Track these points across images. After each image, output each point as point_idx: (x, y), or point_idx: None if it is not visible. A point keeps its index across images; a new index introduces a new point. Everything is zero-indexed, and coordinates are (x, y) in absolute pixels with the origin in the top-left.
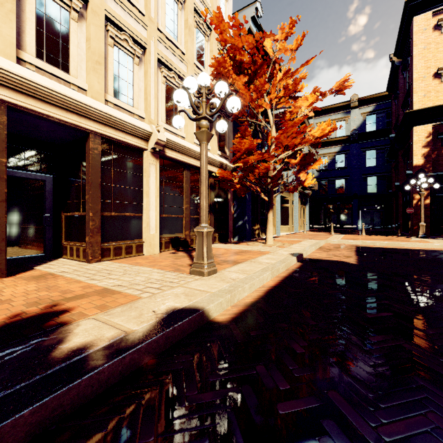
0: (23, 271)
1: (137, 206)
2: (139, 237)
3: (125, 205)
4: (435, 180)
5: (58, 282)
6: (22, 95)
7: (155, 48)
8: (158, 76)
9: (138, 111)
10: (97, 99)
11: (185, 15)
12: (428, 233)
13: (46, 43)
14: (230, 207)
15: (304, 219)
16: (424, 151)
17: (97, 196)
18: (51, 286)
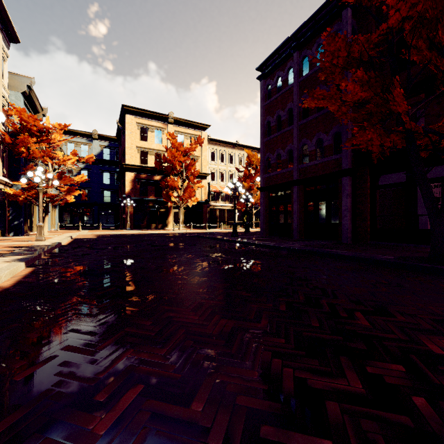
0: None
1: None
2: None
3: None
4: (135, 201)
5: None
6: None
7: None
8: None
9: None
10: None
11: None
12: (132, 228)
13: None
14: (6, 211)
15: (55, 220)
16: (131, 186)
17: None
18: None
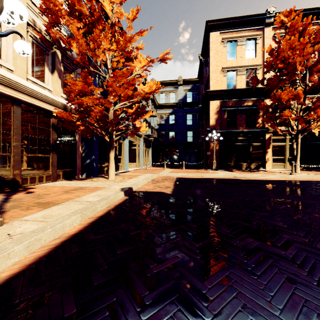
0: None
1: None
2: None
3: None
4: (221, 135)
5: None
6: None
7: None
8: None
9: None
10: None
11: None
12: (217, 167)
13: None
14: (78, 147)
15: (149, 158)
16: (215, 116)
17: None
18: None
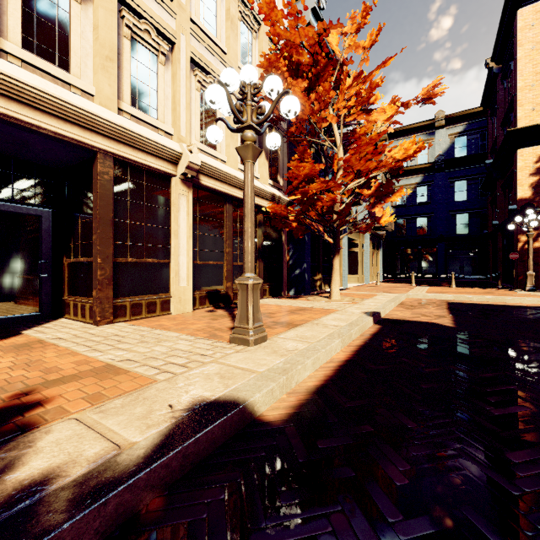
0: (5, 337)
1: (162, 250)
2: (165, 291)
3: (146, 249)
4: None
5: (46, 354)
6: (1, 98)
7: (186, 43)
8: (190, 81)
9: (164, 126)
10: (108, 107)
11: (227, 3)
12: (538, 285)
13: (36, 30)
14: (284, 251)
15: (377, 267)
16: (532, 180)
17: (107, 236)
18: (34, 361)
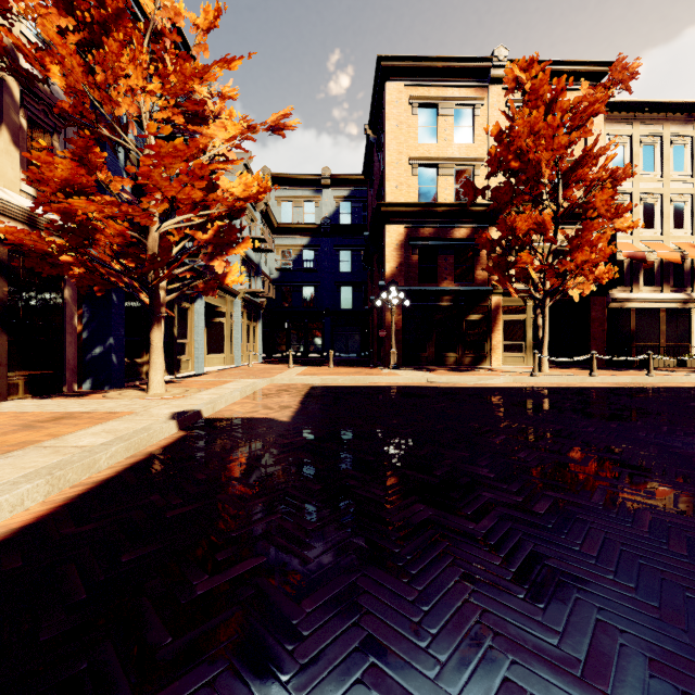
0: None
1: None
2: None
3: None
4: (407, 296)
5: None
6: None
7: None
8: None
9: None
10: None
11: None
12: (401, 363)
13: None
14: (69, 316)
15: (256, 344)
16: (397, 258)
17: None
18: None
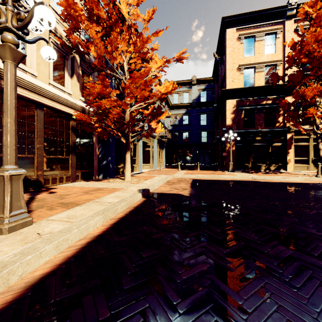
0: None
1: None
2: None
3: None
4: (238, 135)
5: None
6: None
7: None
8: None
9: None
10: None
11: None
12: (234, 168)
13: None
14: (95, 148)
15: (162, 159)
16: (232, 116)
17: None
18: None
